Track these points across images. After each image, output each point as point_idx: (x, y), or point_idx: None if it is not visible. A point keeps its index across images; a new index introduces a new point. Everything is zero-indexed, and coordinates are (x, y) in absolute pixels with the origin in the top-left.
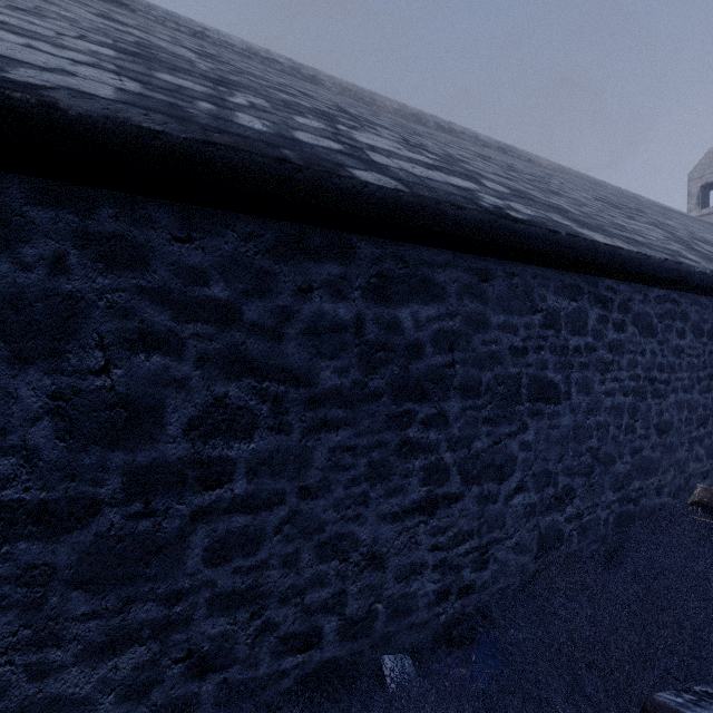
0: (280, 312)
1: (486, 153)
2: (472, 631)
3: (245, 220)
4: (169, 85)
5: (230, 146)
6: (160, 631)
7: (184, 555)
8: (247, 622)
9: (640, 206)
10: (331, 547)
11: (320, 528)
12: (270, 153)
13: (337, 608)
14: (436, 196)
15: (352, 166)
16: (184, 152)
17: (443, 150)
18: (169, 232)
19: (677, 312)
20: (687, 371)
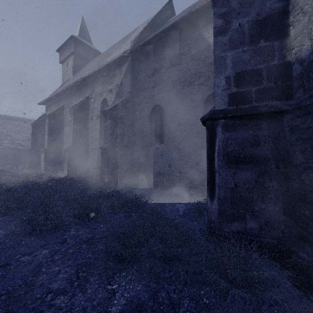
0: None
1: None
2: None
3: None
4: None
5: None
6: None
7: None
8: None
9: None
10: None
11: None
12: None
13: None
14: (5, 147)
15: (0, 146)
16: None
17: (18, 138)
18: None
19: None
20: None
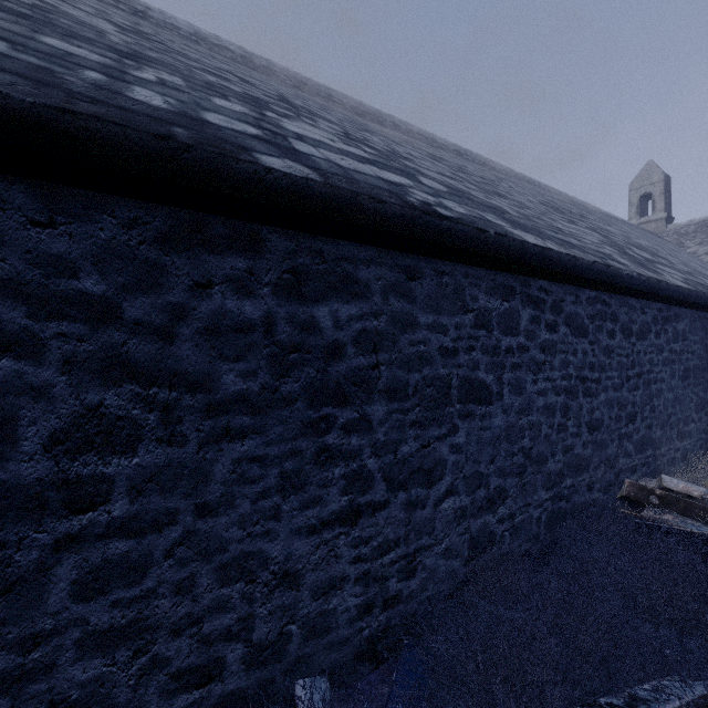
0: (171, 309)
1: (439, 154)
2: (399, 643)
3: (128, 204)
4: (53, 49)
5: (94, 116)
6: (12, 683)
7: (44, 591)
8: (130, 661)
9: (584, 212)
10: (235, 568)
11: (222, 548)
12: (151, 128)
13: (242, 635)
14: (354, 188)
15: (262, 151)
16: (31, 119)
17: (389, 147)
18: (24, 214)
19: (608, 313)
20: (617, 370)
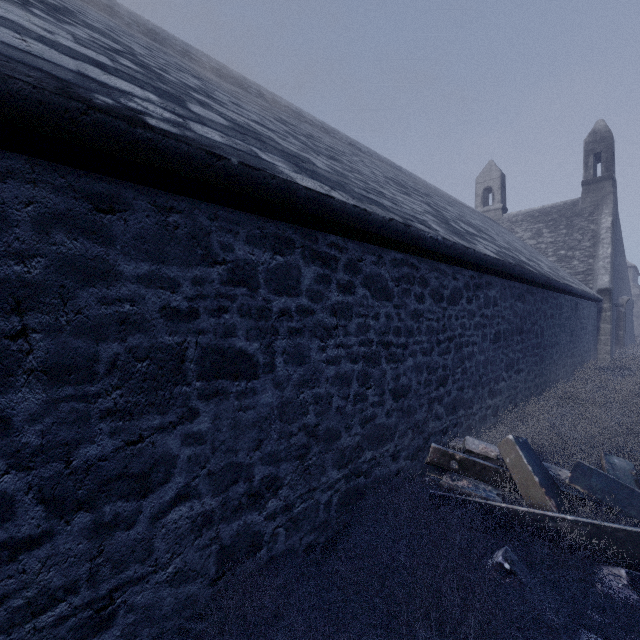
0: None
1: (297, 123)
2: None
3: None
4: None
5: None
6: None
7: None
8: None
9: (432, 194)
10: None
11: None
12: None
13: None
14: None
15: None
16: None
17: (203, 88)
18: None
19: (416, 277)
20: (427, 334)
